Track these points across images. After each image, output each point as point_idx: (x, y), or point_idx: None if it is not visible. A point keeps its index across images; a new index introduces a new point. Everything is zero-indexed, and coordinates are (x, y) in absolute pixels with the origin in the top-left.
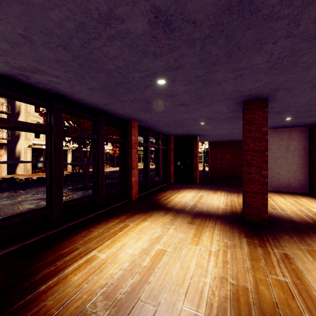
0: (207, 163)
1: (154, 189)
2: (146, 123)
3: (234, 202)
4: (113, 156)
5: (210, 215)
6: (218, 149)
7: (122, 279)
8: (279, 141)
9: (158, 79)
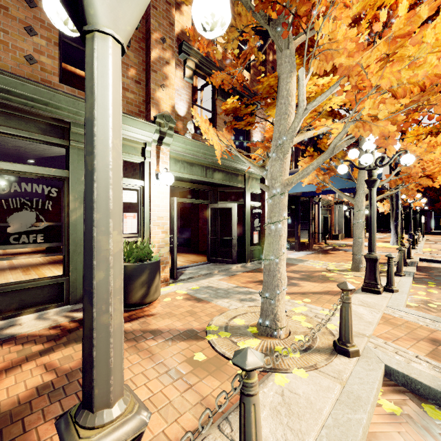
0: None
1: None
2: None
3: (38, 248)
4: None
5: (24, 253)
6: (2, 208)
7: (1, 265)
8: None
9: (5, 177)
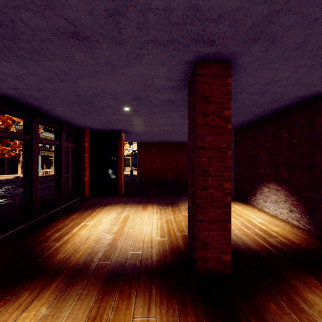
0: (135, 166)
1: (48, 214)
2: (18, 92)
3: (172, 224)
4: (1, 158)
5: (139, 270)
6: (147, 151)
7: None
8: None
9: None
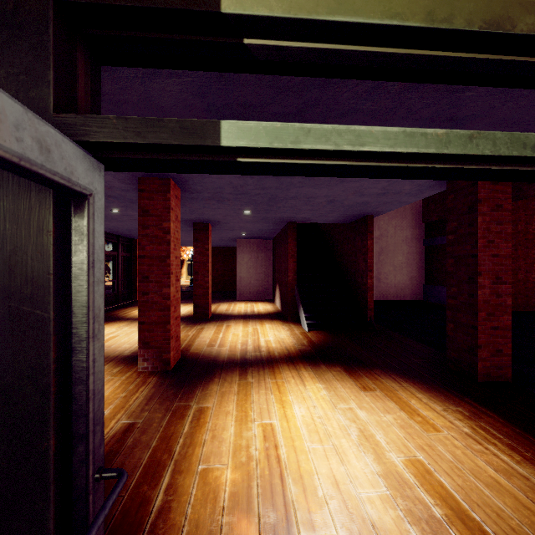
0: None
1: (111, 307)
2: None
3: None
4: None
5: None
6: None
7: None
8: (251, 252)
9: (112, 209)
